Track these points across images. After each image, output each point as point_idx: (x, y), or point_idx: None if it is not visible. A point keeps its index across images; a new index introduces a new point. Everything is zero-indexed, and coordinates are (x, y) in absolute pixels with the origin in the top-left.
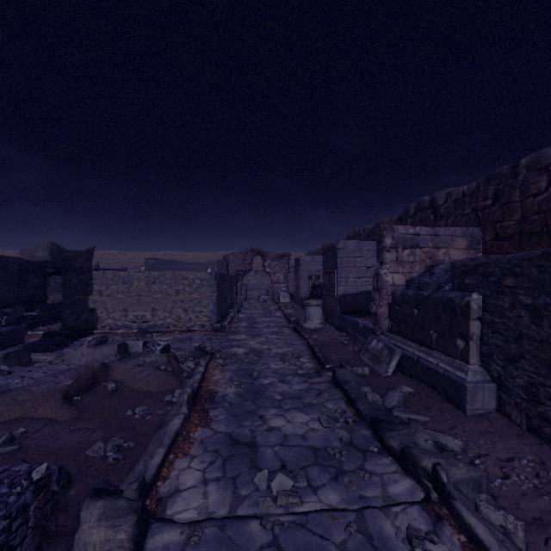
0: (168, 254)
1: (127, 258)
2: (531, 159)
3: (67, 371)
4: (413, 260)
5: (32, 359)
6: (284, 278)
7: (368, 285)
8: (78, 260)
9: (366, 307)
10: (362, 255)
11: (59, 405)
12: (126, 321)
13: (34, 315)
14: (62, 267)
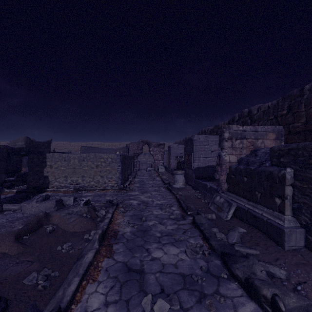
0: (94, 143)
1: (71, 146)
2: None
3: (21, 218)
4: (242, 146)
5: (5, 208)
6: (161, 157)
7: (211, 162)
8: (42, 147)
9: (210, 175)
10: (208, 144)
11: (12, 243)
12: (67, 183)
13: (12, 180)
14: (30, 151)
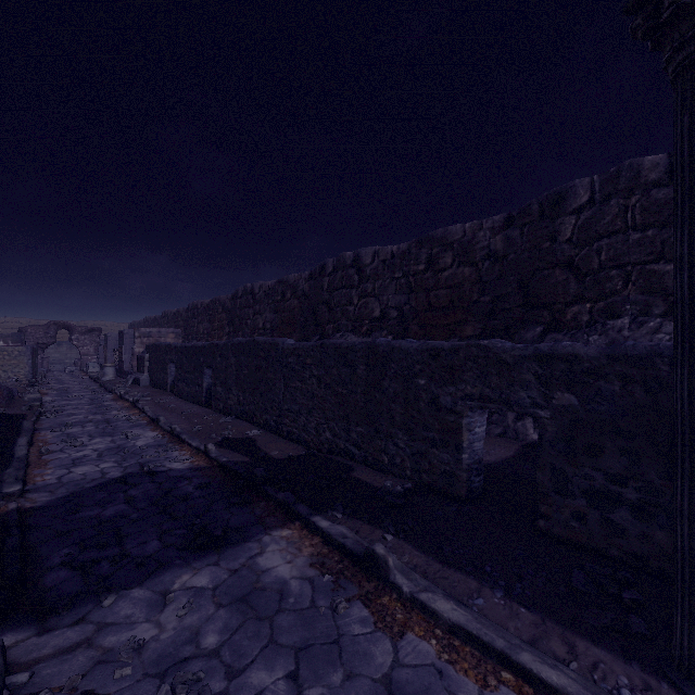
0: None
1: None
2: (219, 298)
3: None
4: (150, 342)
5: None
6: (95, 351)
7: None
8: None
9: None
10: None
11: None
12: None
13: None
14: None
